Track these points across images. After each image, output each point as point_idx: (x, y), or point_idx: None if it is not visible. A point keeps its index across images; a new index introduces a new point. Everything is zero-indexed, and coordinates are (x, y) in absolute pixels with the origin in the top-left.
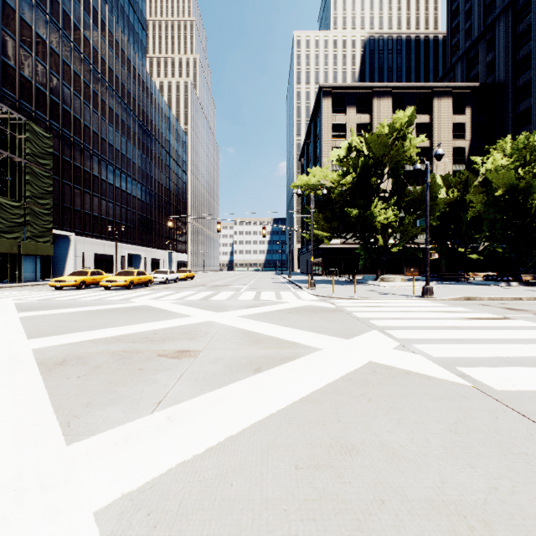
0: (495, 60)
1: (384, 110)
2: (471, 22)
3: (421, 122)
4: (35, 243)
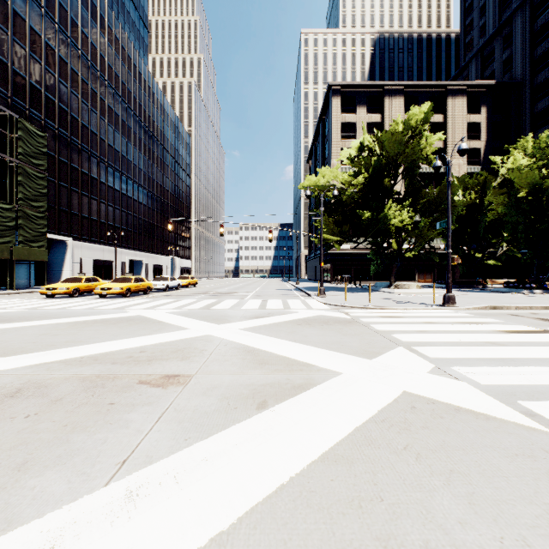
0: (511, 58)
1: (396, 110)
2: (486, 18)
3: (435, 122)
4: (28, 248)
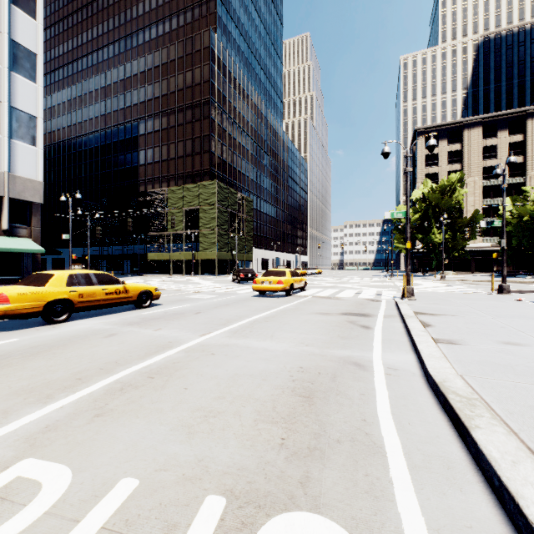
0: None
1: (474, 138)
2: None
3: (514, 142)
4: (248, 255)
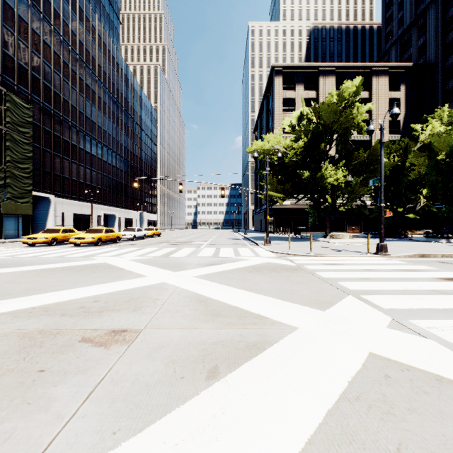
0: (426, 44)
1: (329, 87)
2: (404, 12)
3: (361, 98)
4: (15, 203)
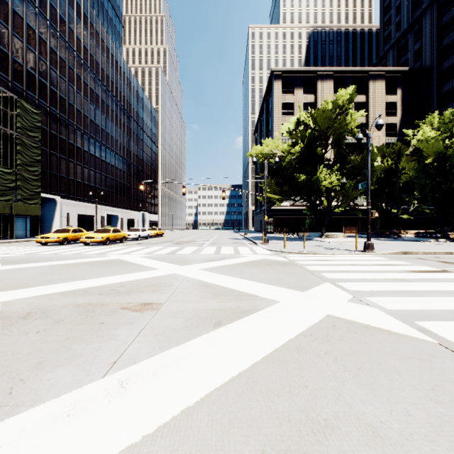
0: (422, 48)
1: (327, 91)
2: (401, 16)
3: (359, 101)
4: (25, 204)
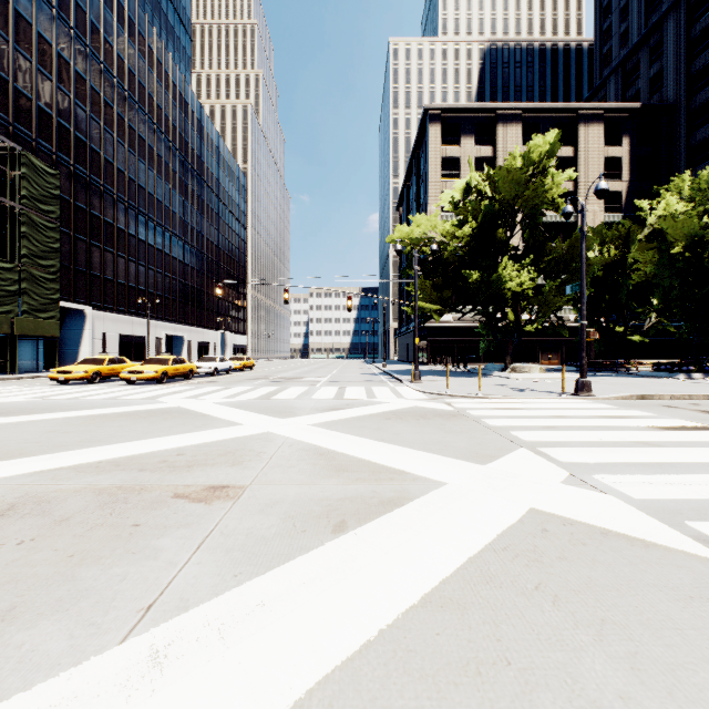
0: (662, 73)
1: (512, 141)
2: (629, 23)
3: (562, 157)
4: (34, 319)
